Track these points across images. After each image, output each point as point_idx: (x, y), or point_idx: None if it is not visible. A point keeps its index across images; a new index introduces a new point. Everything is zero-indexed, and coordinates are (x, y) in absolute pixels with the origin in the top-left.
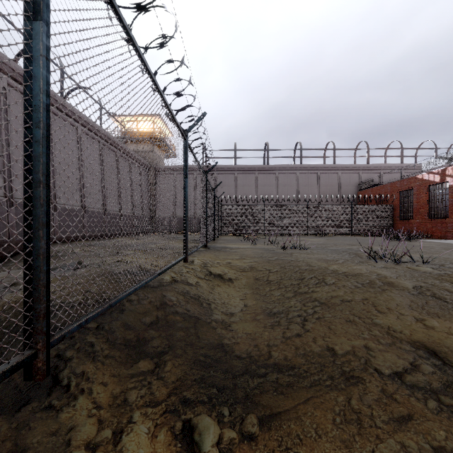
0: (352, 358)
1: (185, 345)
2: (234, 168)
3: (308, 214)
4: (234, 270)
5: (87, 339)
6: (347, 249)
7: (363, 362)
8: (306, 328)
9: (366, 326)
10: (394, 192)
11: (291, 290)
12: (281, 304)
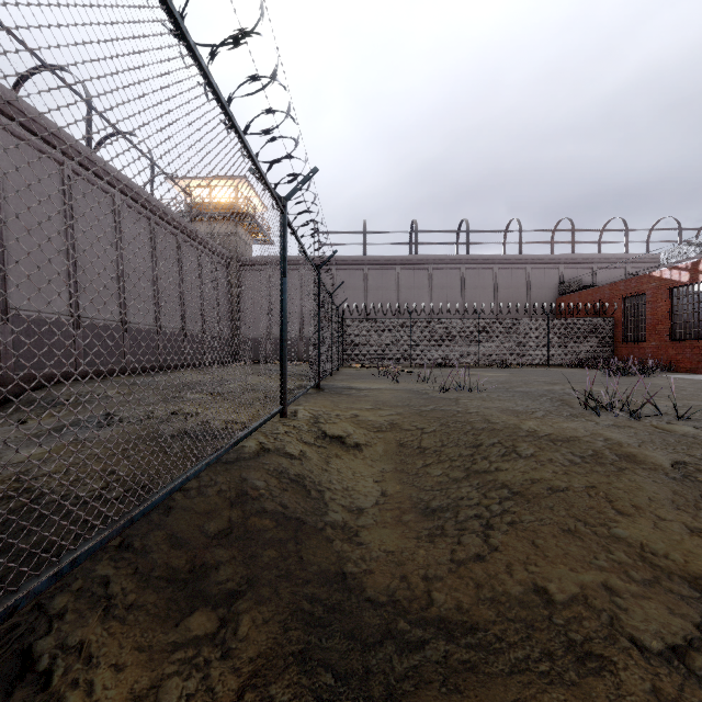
0: (584, 612)
1: (277, 576)
2: (363, 260)
3: (480, 332)
4: (364, 428)
5: (97, 571)
6: (547, 391)
7: (606, 622)
8: (491, 543)
9: (600, 542)
10: (616, 299)
11: (461, 466)
12: (444, 493)
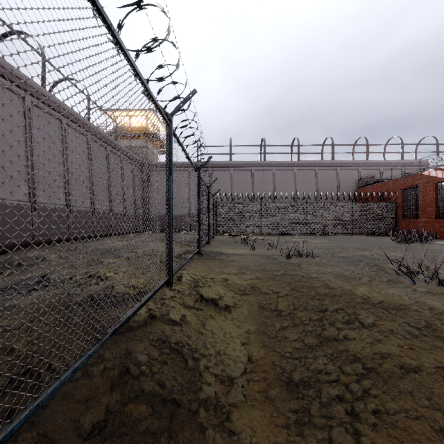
0: None
1: None
2: (230, 164)
3: (308, 212)
4: (232, 291)
5: None
6: (361, 257)
7: None
8: None
9: None
10: (397, 190)
11: (313, 332)
12: (303, 363)
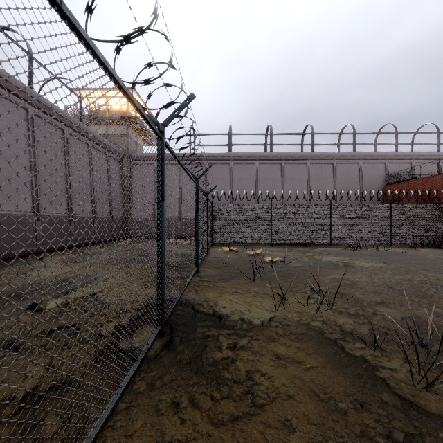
0: None
1: None
2: (229, 156)
3: (332, 216)
4: None
5: None
6: None
7: None
8: None
9: None
10: None
11: None
12: None
